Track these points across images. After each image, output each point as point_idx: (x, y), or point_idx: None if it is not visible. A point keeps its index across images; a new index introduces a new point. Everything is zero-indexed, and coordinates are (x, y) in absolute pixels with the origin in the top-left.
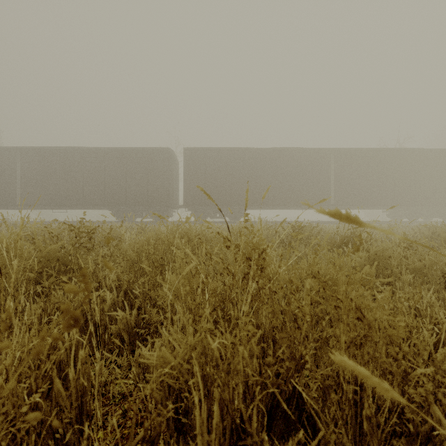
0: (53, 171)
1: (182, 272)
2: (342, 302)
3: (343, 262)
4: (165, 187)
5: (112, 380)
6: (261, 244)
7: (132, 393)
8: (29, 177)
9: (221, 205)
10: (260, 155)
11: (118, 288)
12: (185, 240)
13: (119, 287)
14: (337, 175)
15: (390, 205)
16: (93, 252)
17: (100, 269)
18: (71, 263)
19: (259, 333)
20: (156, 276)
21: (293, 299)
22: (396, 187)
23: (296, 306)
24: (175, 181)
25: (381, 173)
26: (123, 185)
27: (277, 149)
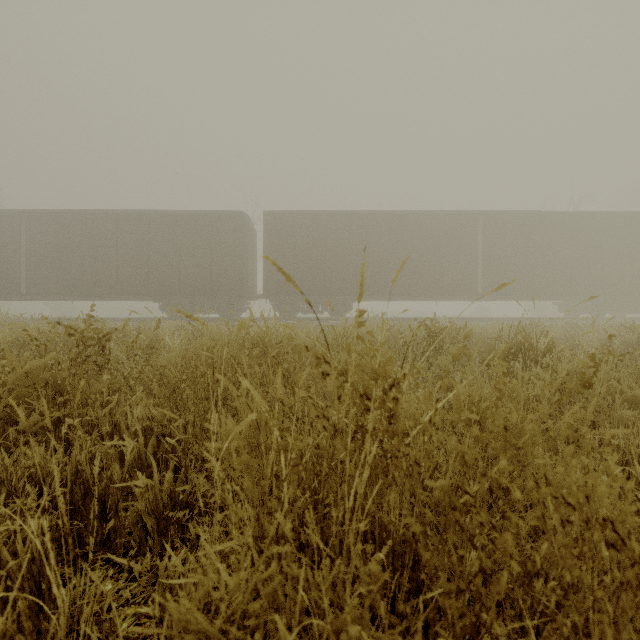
0: (73, 245)
1: (235, 430)
2: (577, 511)
3: (531, 396)
4: (236, 268)
5: (113, 618)
6: (390, 372)
7: (152, 638)
8: (39, 254)
9: (318, 295)
10: (374, 222)
11: (148, 431)
12: (257, 352)
13: (150, 428)
14: (487, 250)
15: (565, 295)
16: (108, 371)
17: (123, 397)
18: (70, 390)
19: (387, 546)
20: (206, 414)
21: (445, 465)
22: (573, 268)
23: (450, 480)
24: (251, 260)
25: (551, 247)
26: (175, 265)
27: (399, 213)
